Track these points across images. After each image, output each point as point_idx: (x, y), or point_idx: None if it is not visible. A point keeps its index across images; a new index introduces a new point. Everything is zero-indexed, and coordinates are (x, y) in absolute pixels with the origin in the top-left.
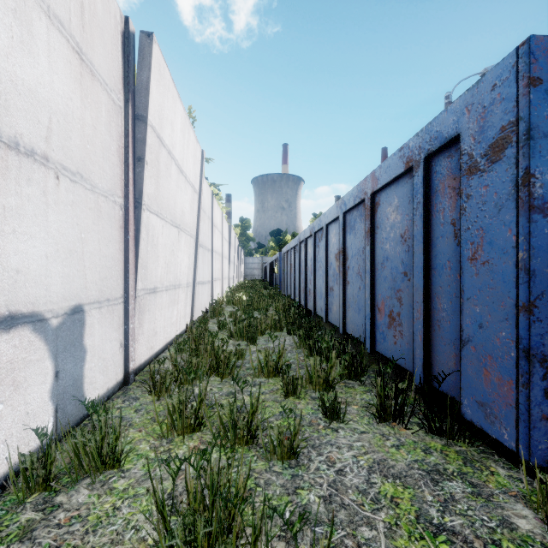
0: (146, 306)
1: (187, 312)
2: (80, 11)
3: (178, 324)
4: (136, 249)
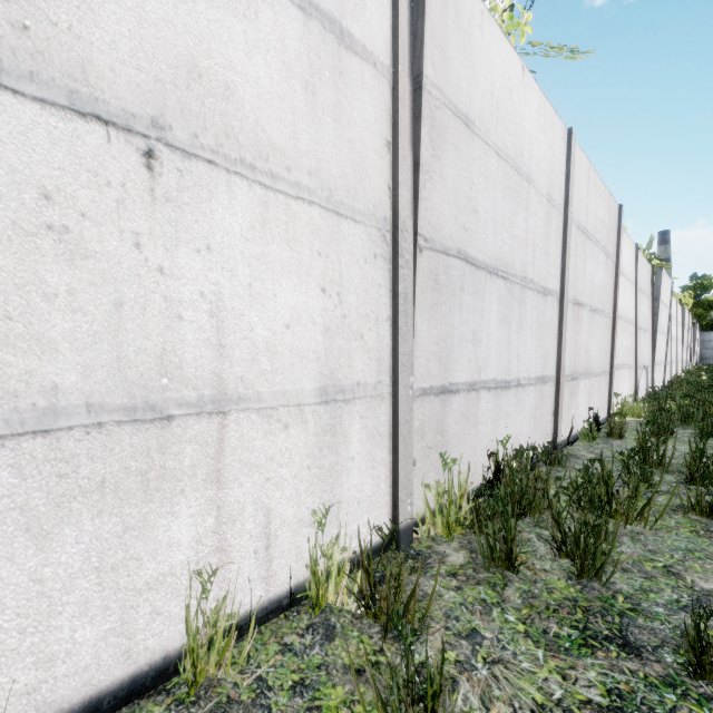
0: (655, 370)
1: (662, 379)
2: (647, 284)
3: (659, 383)
4: (654, 348)
